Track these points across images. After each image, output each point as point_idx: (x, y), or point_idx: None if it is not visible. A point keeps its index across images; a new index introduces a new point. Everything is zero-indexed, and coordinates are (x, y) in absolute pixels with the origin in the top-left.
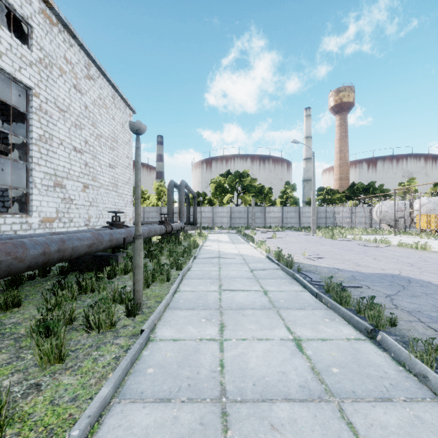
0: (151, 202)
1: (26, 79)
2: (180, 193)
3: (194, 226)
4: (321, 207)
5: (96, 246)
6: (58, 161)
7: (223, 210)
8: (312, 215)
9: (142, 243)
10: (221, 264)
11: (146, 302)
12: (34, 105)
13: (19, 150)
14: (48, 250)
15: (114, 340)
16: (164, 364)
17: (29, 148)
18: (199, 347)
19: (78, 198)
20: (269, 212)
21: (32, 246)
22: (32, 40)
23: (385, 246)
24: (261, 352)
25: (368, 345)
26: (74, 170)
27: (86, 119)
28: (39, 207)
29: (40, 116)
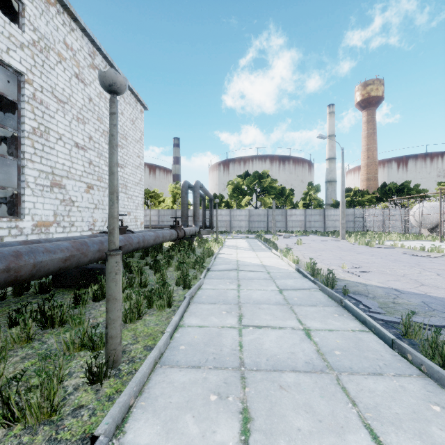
0: (166, 205)
1: (16, 62)
2: (194, 194)
3: (210, 230)
4: (348, 210)
5: (76, 259)
6: (56, 158)
7: (241, 213)
8: (341, 218)
9: (119, 262)
10: (240, 279)
11: (130, 349)
12: (26, 93)
13: (11, 145)
14: None
15: None
16: None
17: (21, 143)
18: None
19: (80, 200)
20: (290, 215)
21: None
22: (24, 18)
23: (439, 255)
24: None
25: None
26: (76, 168)
27: (90, 113)
28: (32, 209)
29: (34, 106)
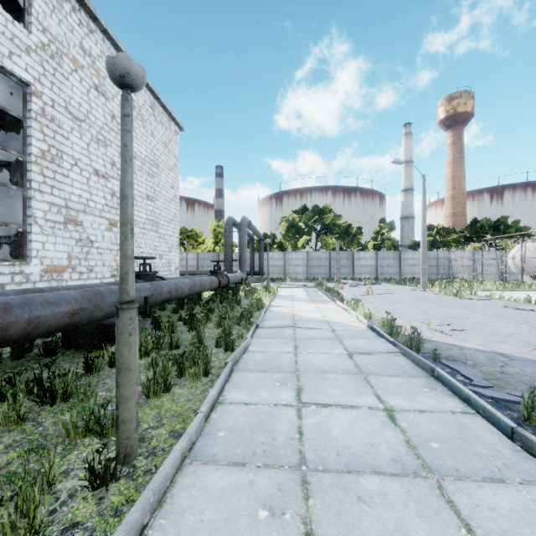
0: (207, 246)
1: (20, 70)
2: (240, 233)
3: (260, 278)
4: (430, 252)
5: (87, 312)
6: (71, 188)
7: (297, 256)
8: (422, 262)
9: (134, 319)
10: (297, 339)
11: (151, 435)
12: (33, 108)
13: (16, 172)
14: None
15: None
16: None
17: (27, 169)
18: None
19: (101, 240)
20: (358, 259)
21: None
22: (30, 16)
23: None
24: None
25: None
26: (96, 201)
27: (113, 133)
28: (41, 250)
29: (43, 124)
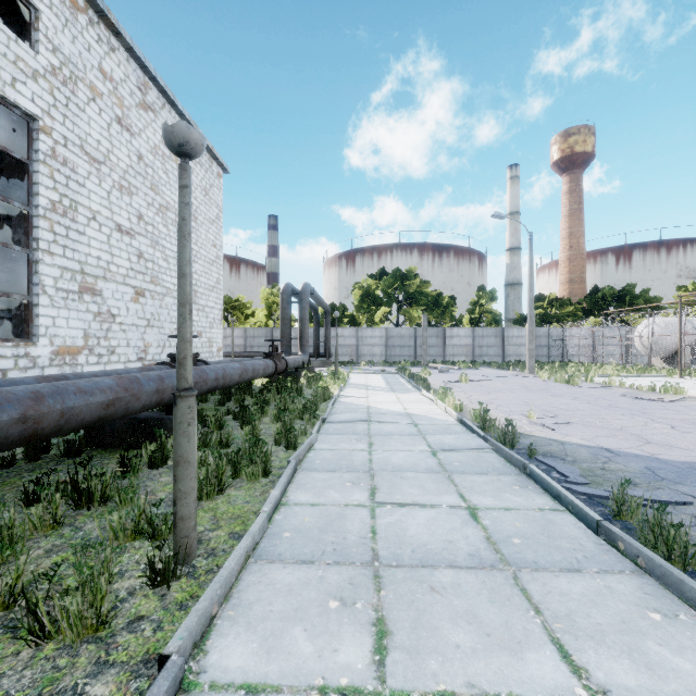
0: (257, 321)
1: (25, 100)
2: (302, 305)
3: (326, 361)
4: (540, 329)
5: (123, 403)
6: (88, 248)
7: (374, 334)
8: (528, 341)
9: (193, 408)
10: (373, 435)
11: (209, 537)
12: (42, 148)
13: (18, 228)
14: None
15: (89, 682)
16: None
17: (33, 225)
18: None
19: (125, 313)
20: (451, 337)
21: None
22: (38, 32)
23: (677, 398)
24: None
25: None
26: (119, 264)
27: (140, 178)
28: (51, 327)
29: (54, 168)
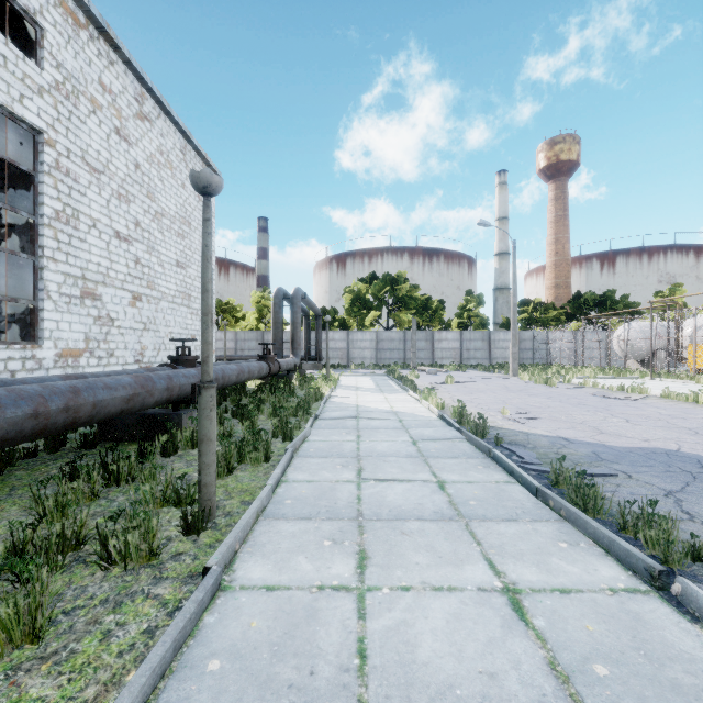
0: (248, 324)
1: (32, 115)
2: (293, 309)
3: (317, 364)
4: (525, 332)
5: (140, 398)
6: (89, 254)
7: (364, 337)
8: (512, 345)
9: (214, 397)
10: (361, 429)
11: (224, 504)
12: (46, 160)
13: (22, 236)
14: (44, 408)
15: (152, 587)
16: (244, 648)
17: (38, 233)
18: (317, 606)
19: (123, 317)
20: (439, 340)
21: (11, 402)
22: (43, 50)
23: (640, 397)
24: (442, 621)
25: (657, 607)
26: (117, 269)
27: (137, 186)
28: (55, 331)
29: (57, 179)
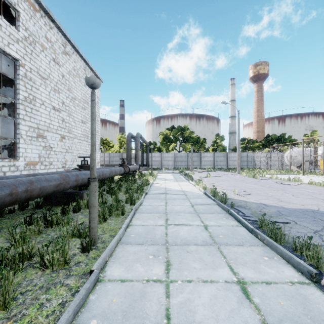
0: (115, 149)
1: (13, 52)
2: (136, 142)
3: (147, 168)
4: (243, 153)
5: (63, 185)
6: (40, 117)
7: (169, 155)
8: (237, 159)
9: (96, 185)
10: (167, 199)
11: (102, 236)
12: (20, 73)
13: (9, 108)
14: (15, 190)
15: (65, 280)
16: (109, 313)
17: (16, 107)
18: (145, 290)
19: (56, 146)
20: (203, 157)
21: None
22: (19, 22)
23: (298, 184)
24: (208, 299)
25: (315, 292)
26: (54, 124)
27: (63, 85)
28: (24, 153)
29: (25, 82)
